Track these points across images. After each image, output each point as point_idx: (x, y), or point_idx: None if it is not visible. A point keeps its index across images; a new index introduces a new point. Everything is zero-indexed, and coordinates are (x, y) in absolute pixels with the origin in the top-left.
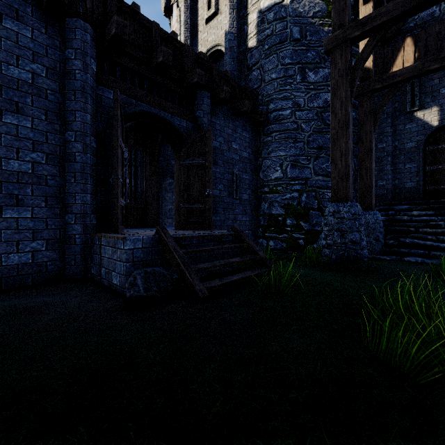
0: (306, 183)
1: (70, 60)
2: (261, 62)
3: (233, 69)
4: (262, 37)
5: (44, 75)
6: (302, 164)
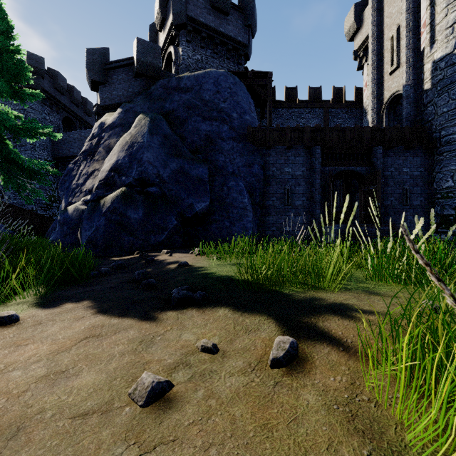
0: None
1: (313, 162)
2: (434, 100)
3: (409, 111)
4: (435, 81)
5: (305, 171)
6: None
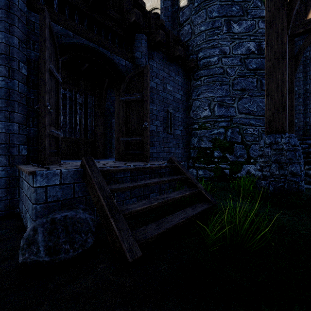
0: (231, 120)
1: None
2: (191, 17)
3: (168, 25)
4: None
5: None
6: (228, 104)
